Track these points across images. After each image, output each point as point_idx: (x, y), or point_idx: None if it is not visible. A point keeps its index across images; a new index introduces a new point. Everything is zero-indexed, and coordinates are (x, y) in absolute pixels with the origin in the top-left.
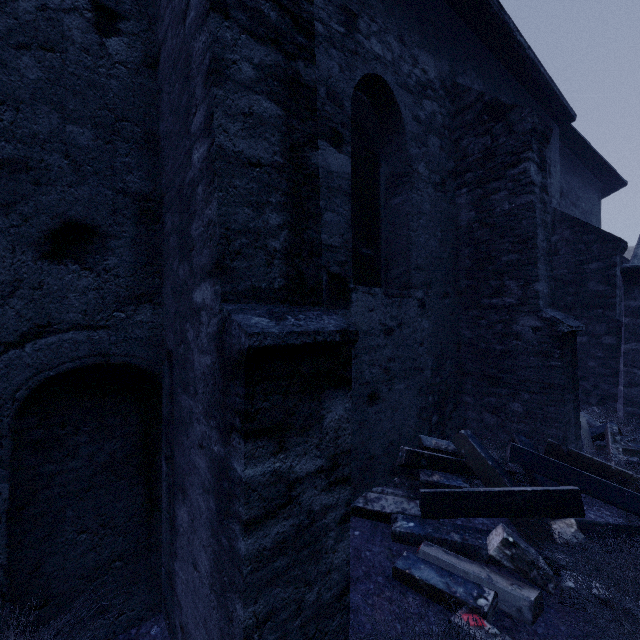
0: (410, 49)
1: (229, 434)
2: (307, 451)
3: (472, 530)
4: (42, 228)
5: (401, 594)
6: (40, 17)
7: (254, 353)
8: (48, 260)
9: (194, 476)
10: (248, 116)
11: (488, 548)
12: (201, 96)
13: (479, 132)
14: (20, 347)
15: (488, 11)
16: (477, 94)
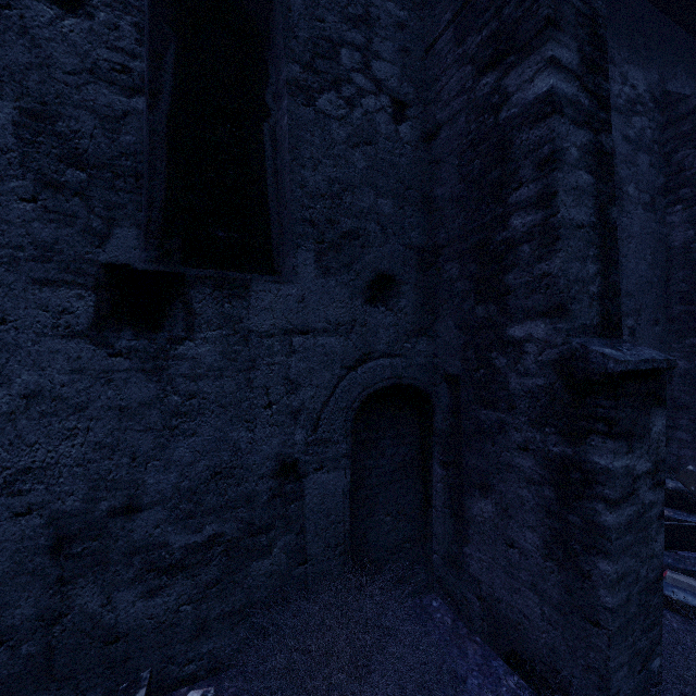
0: (620, 67)
1: (583, 437)
2: (642, 455)
3: None
4: (366, 280)
5: None
6: (364, 120)
7: (620, 375)
8: (369, 304)
9: (509, 474)
10: (575, 189)
11: None
12: (531, 176)
13: None
14: (355, 370)
15: None
16: None
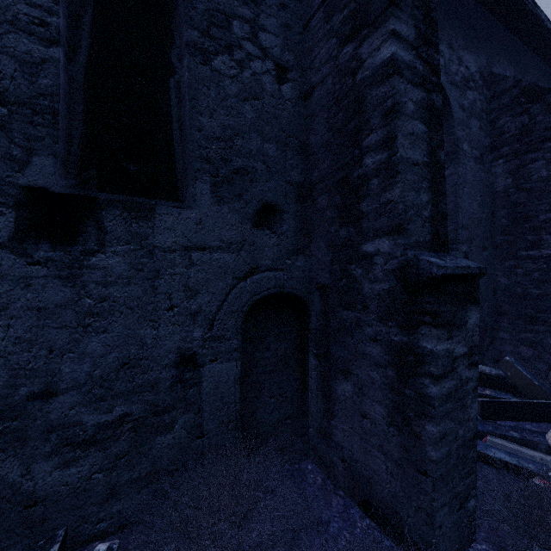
0: (457, 52)
1: (415, 327)
2: (460, 341)
3: (528, 431)
4: (254, 208)
5: (479, 466)
6: (252, 80)
7: (441, 278)
8: (256, 228)
9: (363, 360)
10: (412, 135)
11: (548, 441)
12: (379, 124)
13: (516, 112)
14: (245, 280)
15: (522, 9)
16: (514, 81)
